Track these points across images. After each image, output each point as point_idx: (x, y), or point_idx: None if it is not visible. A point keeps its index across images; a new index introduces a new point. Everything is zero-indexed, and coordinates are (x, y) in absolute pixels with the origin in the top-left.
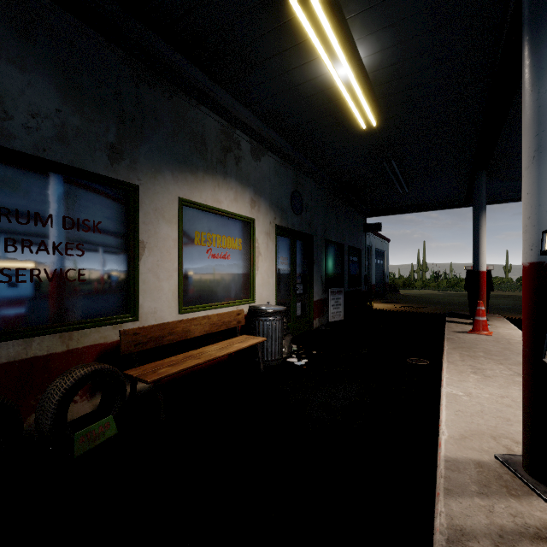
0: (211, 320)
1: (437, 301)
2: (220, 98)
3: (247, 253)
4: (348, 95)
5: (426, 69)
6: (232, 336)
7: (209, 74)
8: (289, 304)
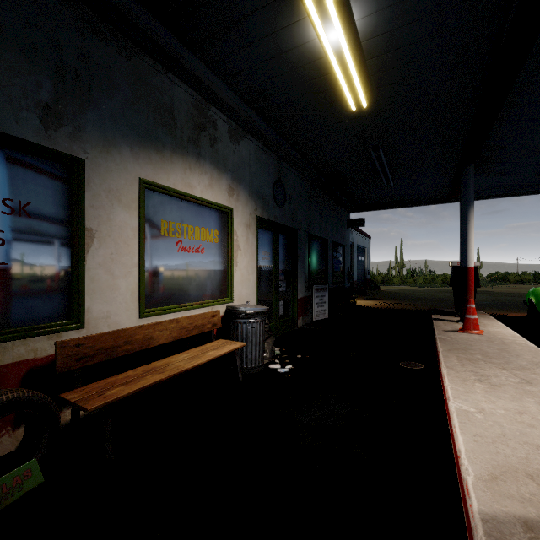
0: (180, 323)
1: (417, 297)
2: (190, 65)
3: (224, 246)
4: (338, 67)
5: (426, 39)
6: (207, 340)
7: (178, 34)
8: (271, 303)
